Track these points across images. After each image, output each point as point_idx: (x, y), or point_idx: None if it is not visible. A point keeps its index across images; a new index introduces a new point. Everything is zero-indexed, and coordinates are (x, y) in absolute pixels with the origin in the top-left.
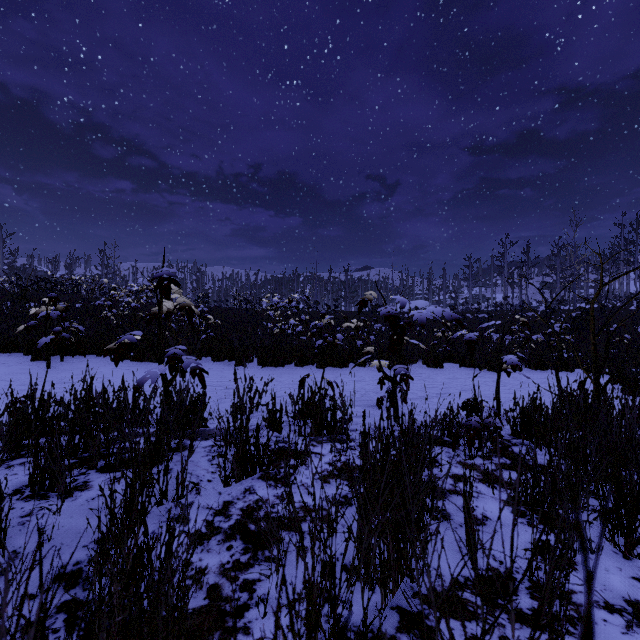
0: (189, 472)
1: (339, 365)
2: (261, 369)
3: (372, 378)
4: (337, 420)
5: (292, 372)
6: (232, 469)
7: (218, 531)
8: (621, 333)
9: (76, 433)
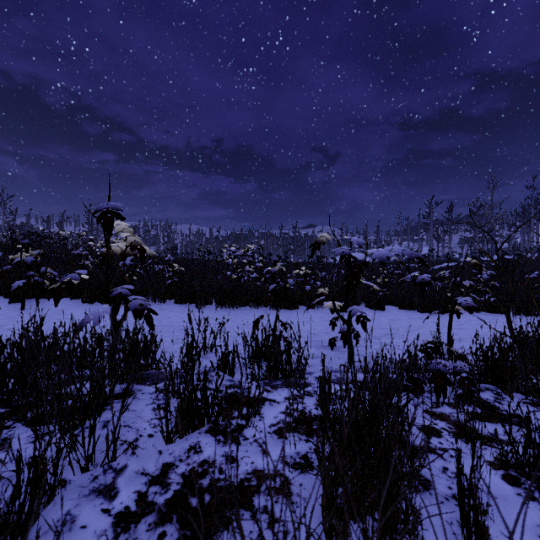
0: (128, 425)
1: (290, 307)
2: (219, 311)
3: (321, 319)
4: (292, 363)
5: (247, 313)
6: (175, 423)
7: (151, 509)
8: (538, 280)
9: (9, 379)
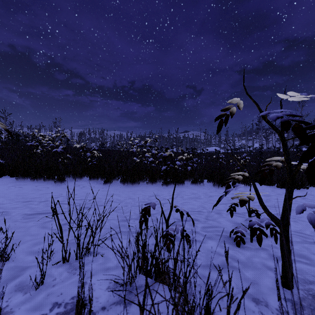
0: None
1: (178, 184)
2: (122, 187)
3: (205, 195)
4: None
5: (144, 189)
6: None
7: None
8: None
9: None
